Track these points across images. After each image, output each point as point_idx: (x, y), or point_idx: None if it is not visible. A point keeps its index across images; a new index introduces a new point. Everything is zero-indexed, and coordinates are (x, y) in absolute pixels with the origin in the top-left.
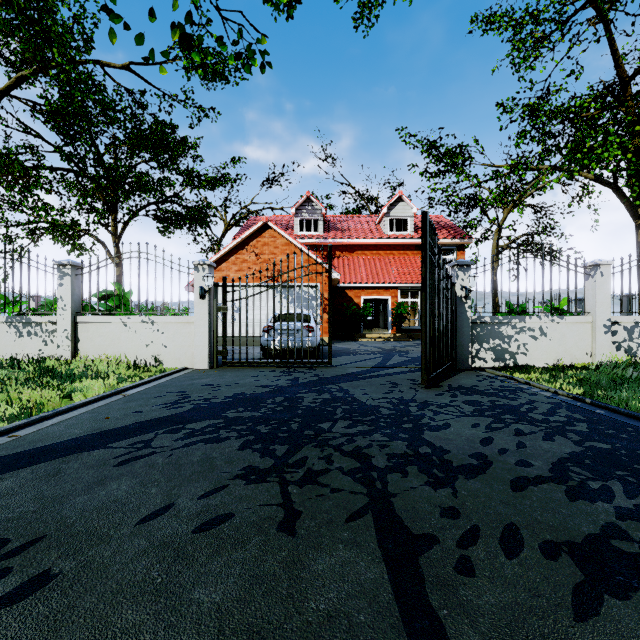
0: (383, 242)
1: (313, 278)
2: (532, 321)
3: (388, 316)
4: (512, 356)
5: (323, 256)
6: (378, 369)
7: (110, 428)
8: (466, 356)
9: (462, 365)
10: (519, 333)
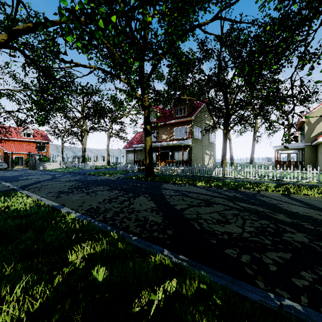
0: (21, 140)
1: None
2: (49, 163)
3: (23, 161)
4: (46, 168)
5: None
6: (22, 170)
7: None
8: (38, 168)
9: (37, 169)
10: (47, 164)
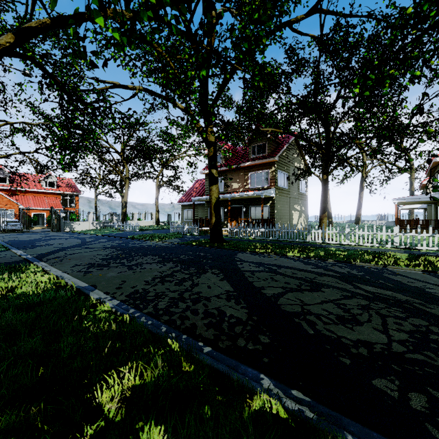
0: (42, 191)
1: (11, 207)
2: (78, 222)
3: (45, 220)
4: (73, 229)
5: (10, 194)
6: (42, 232)
7: (5, 235)
8: (63, 229)
9: (62, 231)
10: (75, 224)
